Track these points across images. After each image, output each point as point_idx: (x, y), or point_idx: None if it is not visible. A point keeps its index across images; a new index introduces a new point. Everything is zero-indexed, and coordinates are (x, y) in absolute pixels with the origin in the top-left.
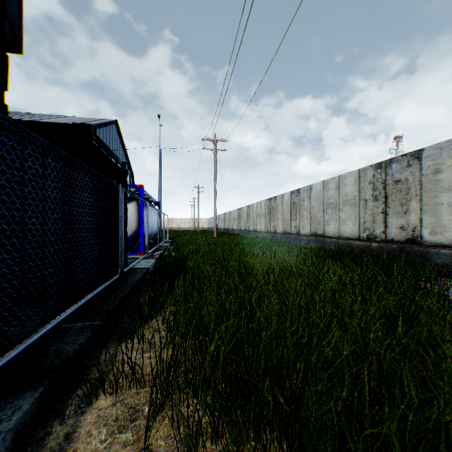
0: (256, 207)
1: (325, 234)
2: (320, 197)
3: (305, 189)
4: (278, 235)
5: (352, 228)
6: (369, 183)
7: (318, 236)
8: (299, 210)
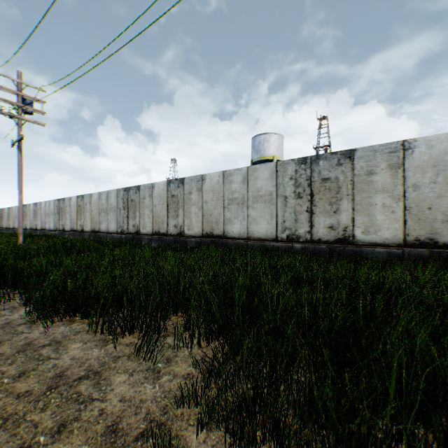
0: (16, 210)
1: (46, 228)
2: (45, 209)
3: (40, 204)
4: (28, 230)
5: (53, 225)
6: (57, 207)
7: (44, 230)
8: (38, 215)
